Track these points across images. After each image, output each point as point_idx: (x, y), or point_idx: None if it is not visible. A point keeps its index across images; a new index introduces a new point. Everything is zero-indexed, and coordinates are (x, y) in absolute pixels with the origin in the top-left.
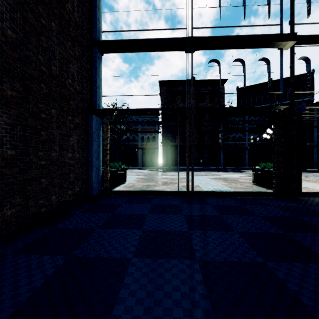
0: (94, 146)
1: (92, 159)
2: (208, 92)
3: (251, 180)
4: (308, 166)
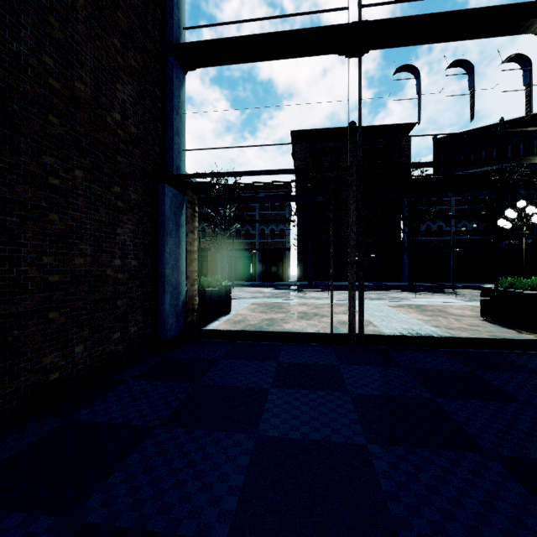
0: (168, 245)
1: (165, 269)
2: (380, 148)
3: (475, 311)
4: None
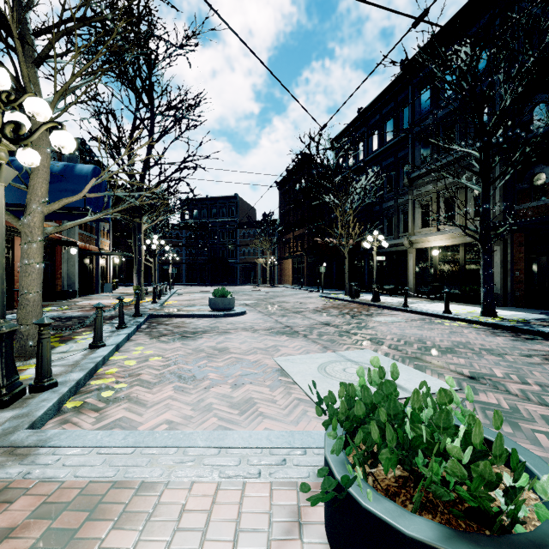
0: None
1: None
2: None
3: None
4: (234, 281)
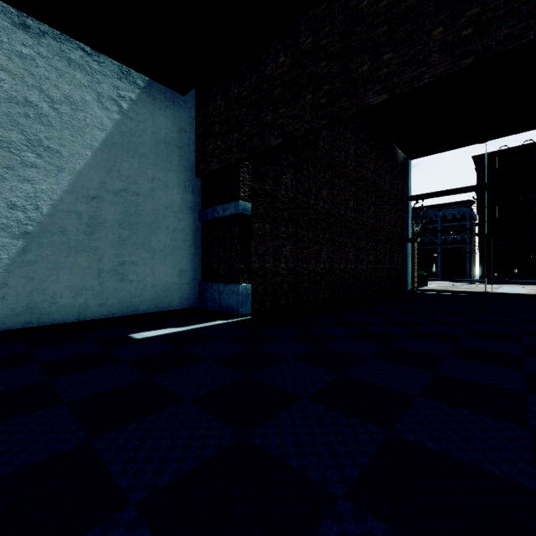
0: (407, 261)
1: (407, 268)
2: None
3: None
4: None
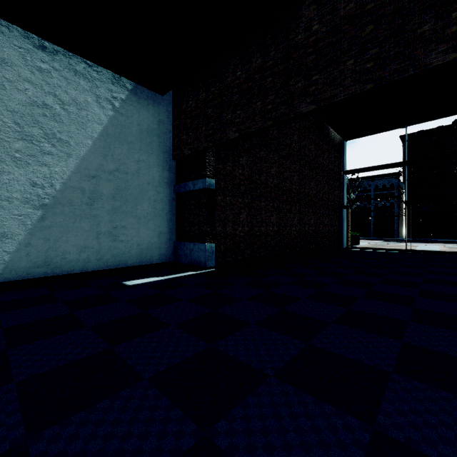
0: (343, 224)
1: (342, 230)
2: None
3: None
4: None
